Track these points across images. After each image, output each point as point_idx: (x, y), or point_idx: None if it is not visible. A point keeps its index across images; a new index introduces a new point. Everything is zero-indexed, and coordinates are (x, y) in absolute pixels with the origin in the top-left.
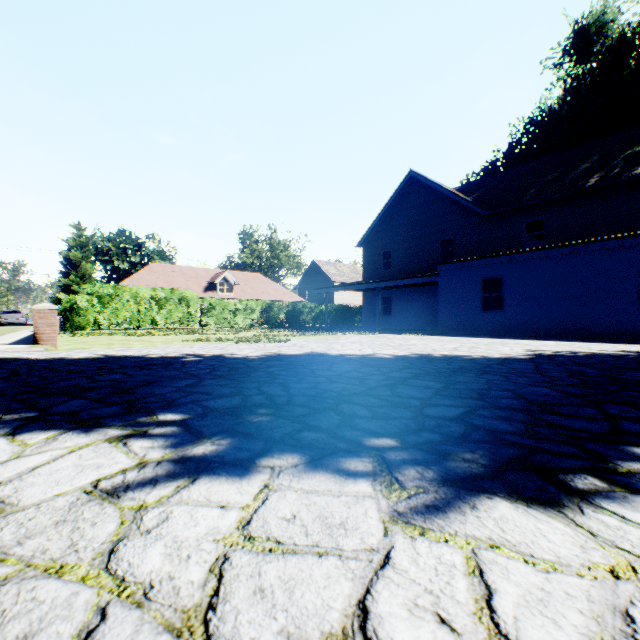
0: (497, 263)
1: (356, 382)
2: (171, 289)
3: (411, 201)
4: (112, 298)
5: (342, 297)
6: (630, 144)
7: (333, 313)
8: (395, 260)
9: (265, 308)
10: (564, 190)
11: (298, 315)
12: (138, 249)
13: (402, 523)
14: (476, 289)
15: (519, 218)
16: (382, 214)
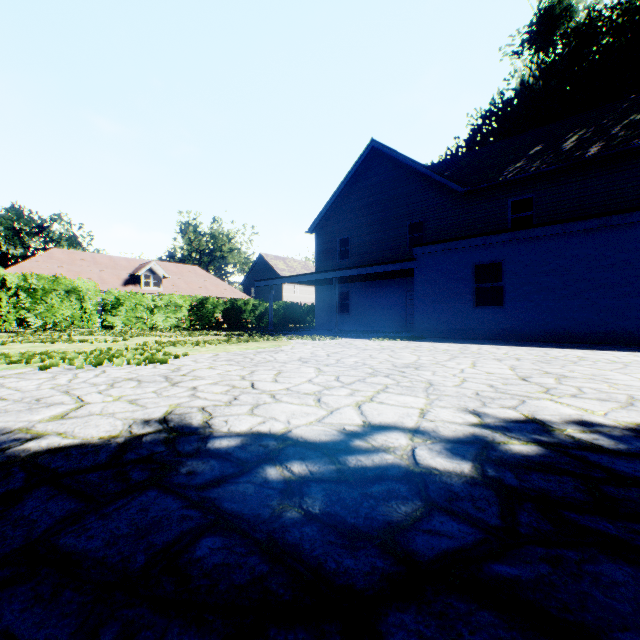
0: (495, 243)
1: None
2: (53, 276)
3: (373, 177)
4: None
5: (292, 295)
6: (624, 115)
7: (281, 312)
8: (354, 248)
9: (195, 305)
10: (559, 161)
11: (238, 314)
12: (38, 232)
13: None
14: (466, 278)
15: (503, 196)
16: (338, 193)
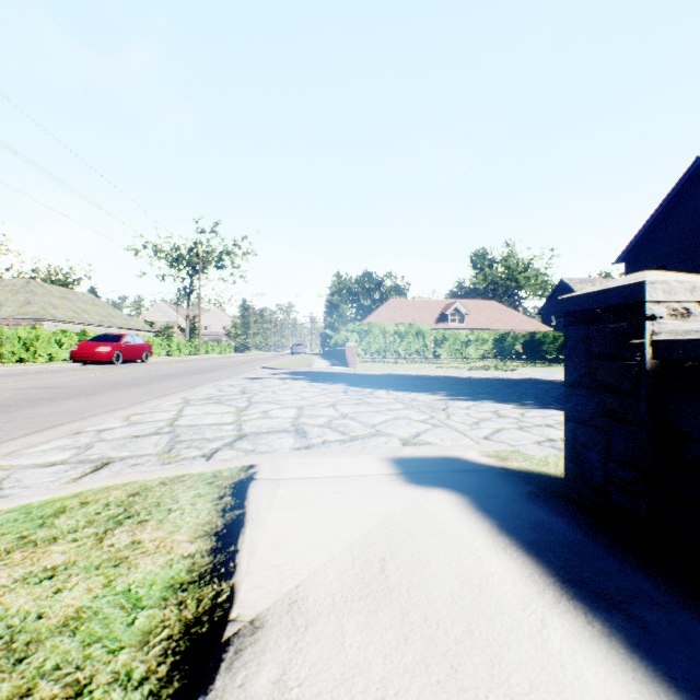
0: None
1: (542, 391)
2: (409, 324)
3: (699, 197)
4: (366, 333)
5: None
6: None
7: None
8: None
9: (497, 339)
10: None
11: (536, 345)
12: (378, 287)
13: (515, 408)
14: None
15: None
16: (652, 220)
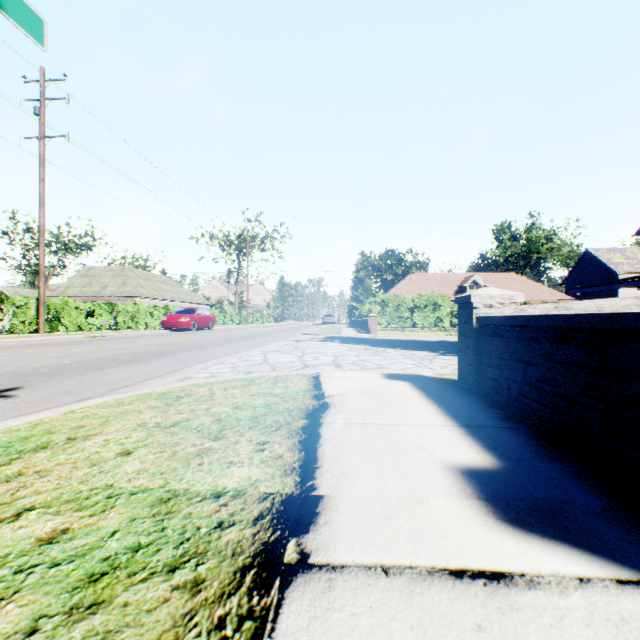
0: None
1: None
2: (426, 297)
3: None
4: (387, 306)
5: (632, 291)
6: None
7: None
8: None
9: None
10: None
11: None
12: (399, 263)
13: None
14: None
15: None
16: None
